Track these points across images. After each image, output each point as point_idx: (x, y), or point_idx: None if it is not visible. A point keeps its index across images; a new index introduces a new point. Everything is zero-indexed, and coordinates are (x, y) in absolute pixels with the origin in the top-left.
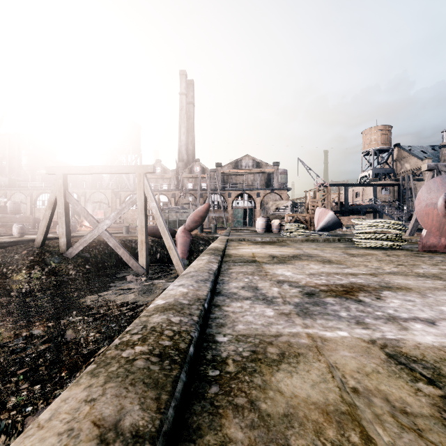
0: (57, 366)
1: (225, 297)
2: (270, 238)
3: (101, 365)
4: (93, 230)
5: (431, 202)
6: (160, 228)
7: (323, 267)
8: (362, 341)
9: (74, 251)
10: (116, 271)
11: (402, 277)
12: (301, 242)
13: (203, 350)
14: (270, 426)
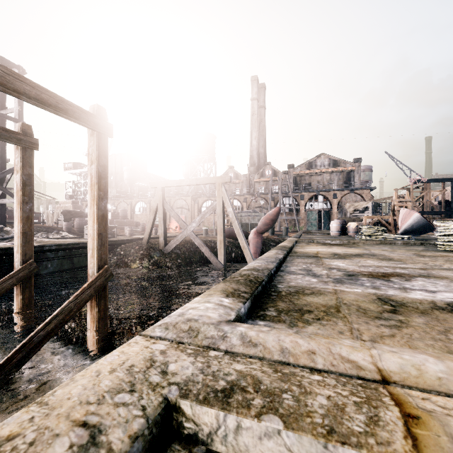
0: None
1: (286, 272)
2: (340, 240)
3: (226, 281)
4: (183, 231)
5: None
6: (236, 230)
7: (378, 263)
8: (367, 293)
9: (170, 248)
10: (199, 266)
11: (452, 272)
12: (374, 244)
13: (269, 288)
14: (296, 305)
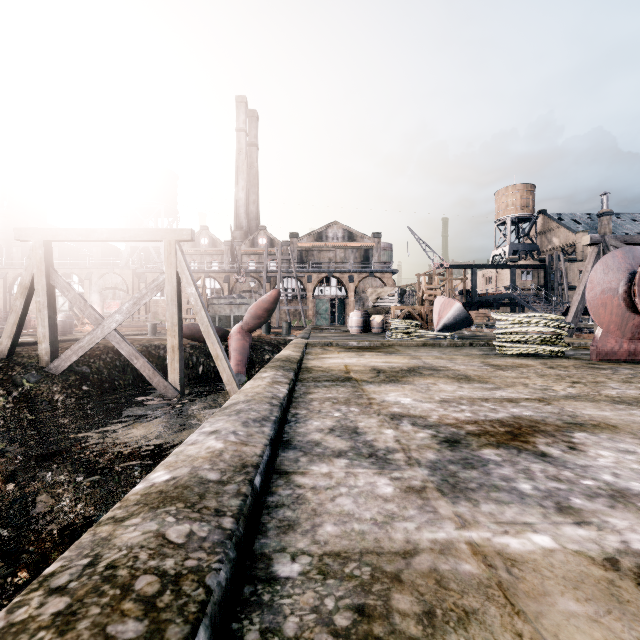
0: (9, 565)
1: (299, 451)
2: (371, 342)
3: None
4: (95, 330)
5: (609, 287)
6: (202, 326)
7: (459, 389)
8: (591, 563)
9: (64, 364)
10: (132, 394)
11: (591, 405)
12: (416, 347)
13: (239, 613)
14: None
